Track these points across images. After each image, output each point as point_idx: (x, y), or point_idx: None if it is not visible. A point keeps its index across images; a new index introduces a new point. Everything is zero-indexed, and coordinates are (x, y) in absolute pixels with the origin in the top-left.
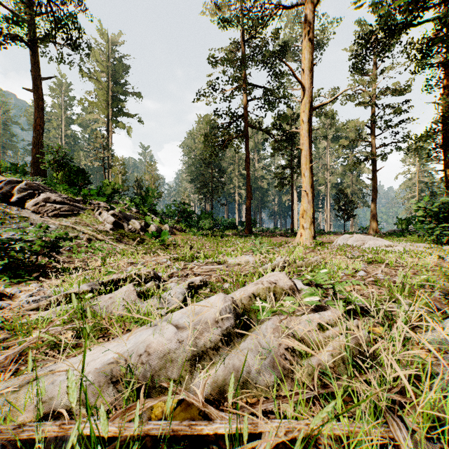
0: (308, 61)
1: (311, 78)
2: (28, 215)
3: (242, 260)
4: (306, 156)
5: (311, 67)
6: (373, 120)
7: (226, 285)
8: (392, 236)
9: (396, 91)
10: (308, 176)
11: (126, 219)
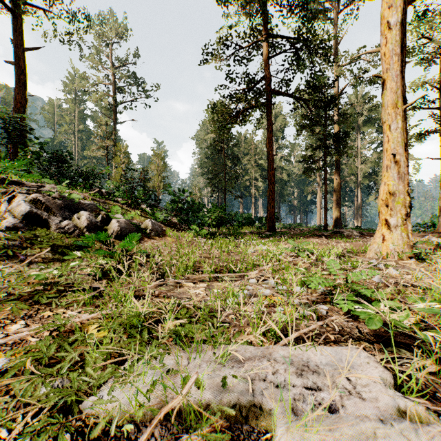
0: None
1: None
2: None
3: None
4: (394, 91)
5: None
6: None
7: None
8: None
9: None
10: (399, 128)
11: (72, 209)
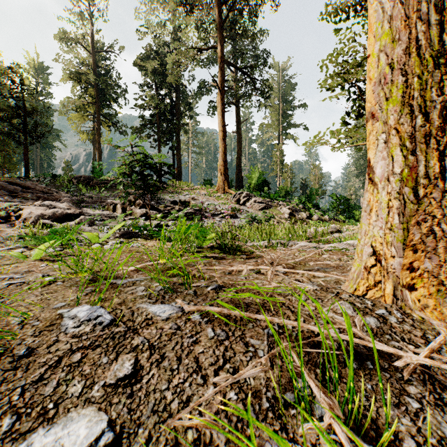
0: None
1: None
2: (248, 210)
3: None
4: None
5: None
6: None
7: None
8: None
9: None
10: None
11: (296, 211)
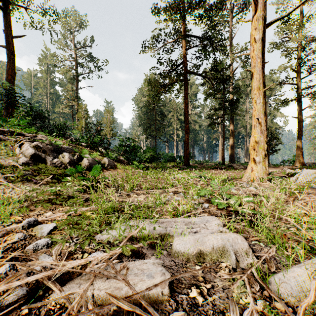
0: None
1: None
2: None
3: (207, 244)
4: (258, 80)
5: None
6: (300, 63)
7: None
8: None
9: None
10: (261, 102)
11: (58, 152)
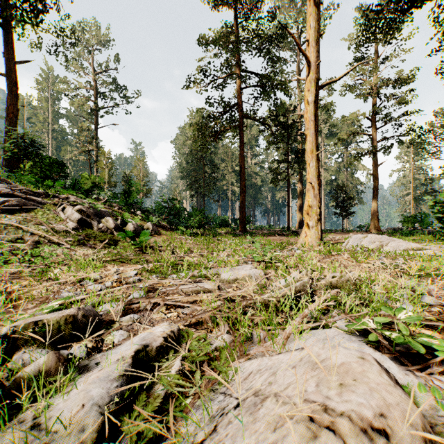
0: (314, 31)
1: (317, 51)
2: None
3: (240, 274)
4: (311, 143)
5: (317, 39)
6: (375, 111)
7: (217, 341)
8: (396, 234)
9: (399, 81)
10: (314, 166)
11: (99, 216)
